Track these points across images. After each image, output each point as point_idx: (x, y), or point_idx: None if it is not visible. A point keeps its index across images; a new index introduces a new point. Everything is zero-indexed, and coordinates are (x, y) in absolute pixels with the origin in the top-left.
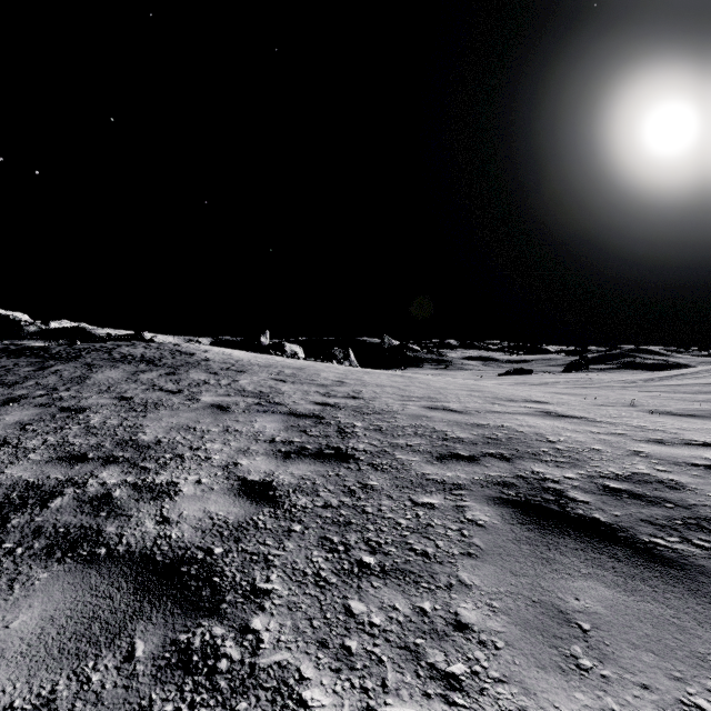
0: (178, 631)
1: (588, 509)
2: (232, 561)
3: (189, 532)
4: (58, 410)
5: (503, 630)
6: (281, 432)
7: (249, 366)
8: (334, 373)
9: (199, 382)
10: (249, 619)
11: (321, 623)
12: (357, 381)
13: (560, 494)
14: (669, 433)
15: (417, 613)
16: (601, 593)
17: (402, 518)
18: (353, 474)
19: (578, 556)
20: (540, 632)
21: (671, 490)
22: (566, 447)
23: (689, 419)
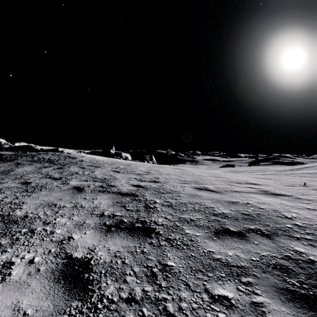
0: None
1: None
2: None
3: None
4: None
5: None
6: (109, 207)
7: (102, 164)
8: (145, 167)
9: (73, 173)
10: None
11: None
12: (156, 172)
13: None
14: None
15: None
16: None
17: None
18: (155, 252)
19: None
20: None
21: None
22: (302, 223)
23: None
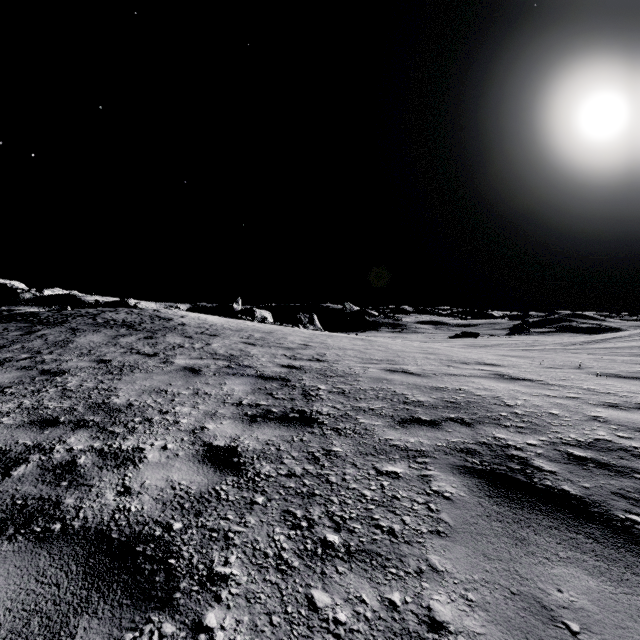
0: (124, 628)
1: (555, 480)
2: (191, 539)
3: (149, 504)
4: (38, 373)
5: (483, 631)
6: (248, 395)
7: (222, 330)
8: (300, 337)
9: (174, 346)
10: (203, 613)
11: (281, 620)
12: (321, 344)
13: (525, 463)
14: (621, 397)
15: (386, 607)
16: (585, 583)
17: (367, 489)
18: (317, 440)
19: (553, 535)
20: (524, 635)
21: (637, 459)
22: (524, 411)
23: (635, 381)
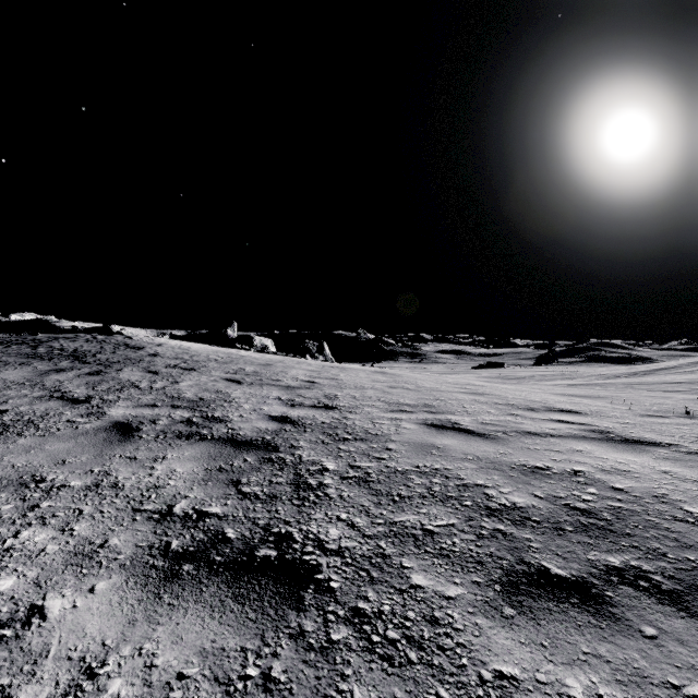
0: None
1: None
2: None
3: None
4: None
5: None
6: (194, 487)
7: (204, 362)
8: (305, 371)
9: (125, 385)
10: None
11: None
12: (331, 381)
13: None
14: None
15: None
16: None
17: None
18: (309, 679)
19: None
20: None
21: None
22: None
23: None
